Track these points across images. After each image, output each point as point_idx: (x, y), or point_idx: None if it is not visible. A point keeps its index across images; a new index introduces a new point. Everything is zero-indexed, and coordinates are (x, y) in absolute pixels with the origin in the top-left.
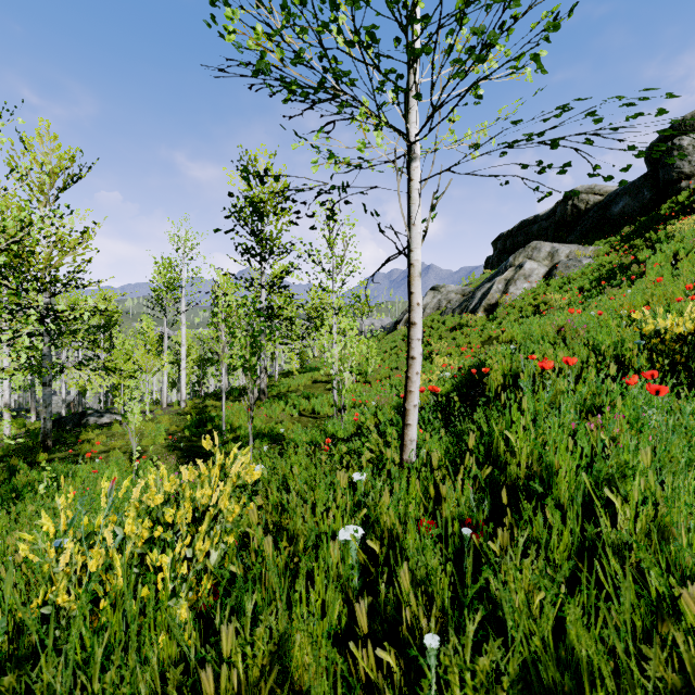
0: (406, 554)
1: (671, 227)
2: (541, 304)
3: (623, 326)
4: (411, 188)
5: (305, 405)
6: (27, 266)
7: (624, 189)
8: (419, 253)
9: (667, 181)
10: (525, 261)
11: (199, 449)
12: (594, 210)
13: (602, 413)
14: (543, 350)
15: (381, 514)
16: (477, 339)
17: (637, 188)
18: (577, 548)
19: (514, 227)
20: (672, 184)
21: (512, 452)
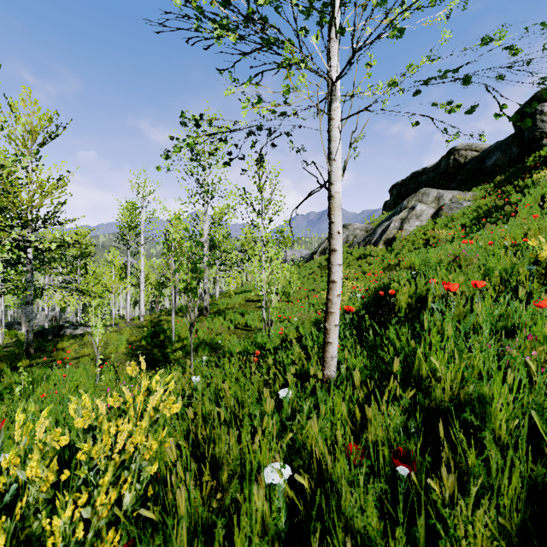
0: (335, 487)
1: (537, 175)
2: (430, 238)
3: (509, 254)
4: (331, 127)
5: (240, 320)
6: (13, 207)
7: (496, 146)
8: (339, 186)
9: (531, 139)
10: (416, 204)
11: (153, 356)
12: (471, 163)
13: (514, 334)
14: (440, 275)
15: (308, 440)
16: (378, 266)
17: (507, 145)
18: (529, 494)
19: (406, 177)
20: (536, 141)
21: (431, 372)
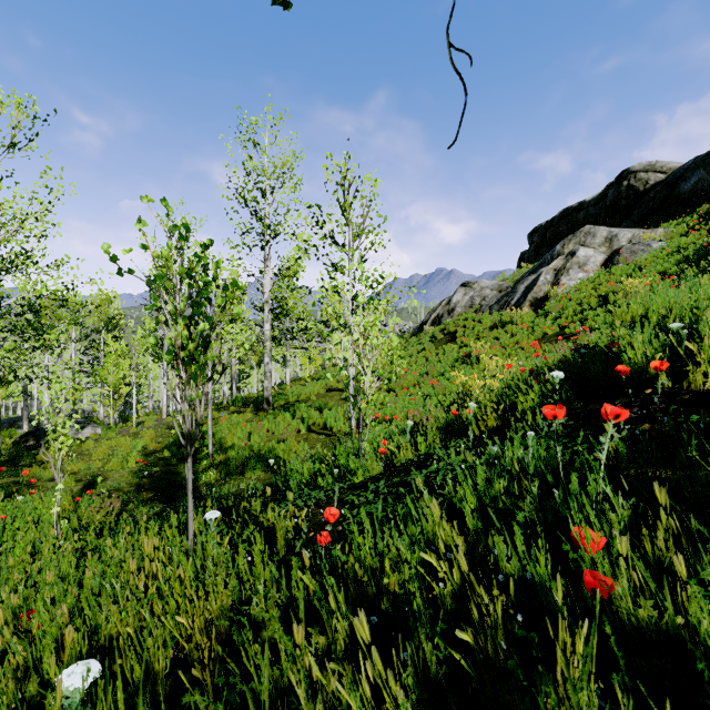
0: None
1: None
2: (610, 294)
3: None
4: None
5: (316, 418)
6: None
7: (697, 162)
8: None
9: None
10: (577, 247)
11: (174, 476)
12: (656, 189)
13: None
14: None
15: None
16: (527, 337)
17: None
18: None
19: (554, 216)
20: None
21: None
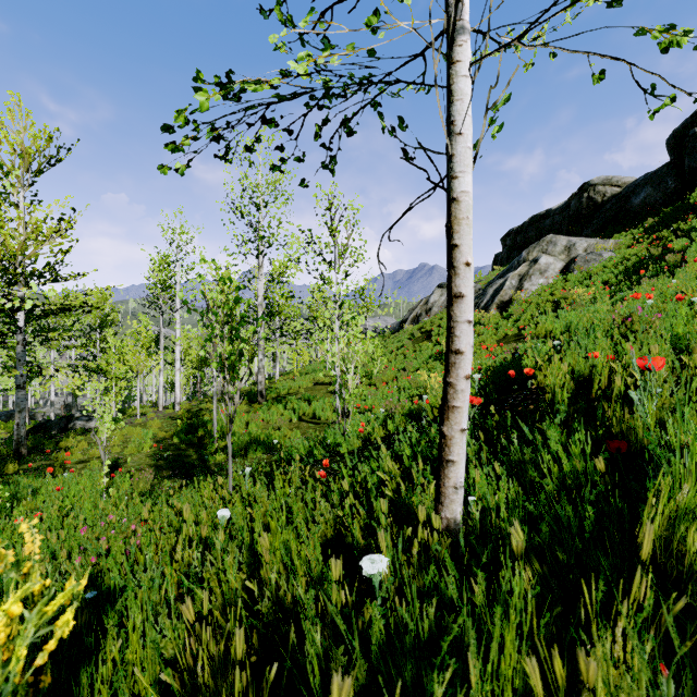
0: None
1: None
2: (561, 300)
3: None
4: (454, 76)
5: (305, 409)
6: None
7: (646, 179)
8: (468, 182)
9: (694, 169)
10: (539, 255)
11: (186, 458)
12: (612, 202)
13: None
14: (601, 346)
15: None
16: (491, 338)
17: (660, 177)
18: None
19: (524, 222)
20: None
21: (684, 538)
